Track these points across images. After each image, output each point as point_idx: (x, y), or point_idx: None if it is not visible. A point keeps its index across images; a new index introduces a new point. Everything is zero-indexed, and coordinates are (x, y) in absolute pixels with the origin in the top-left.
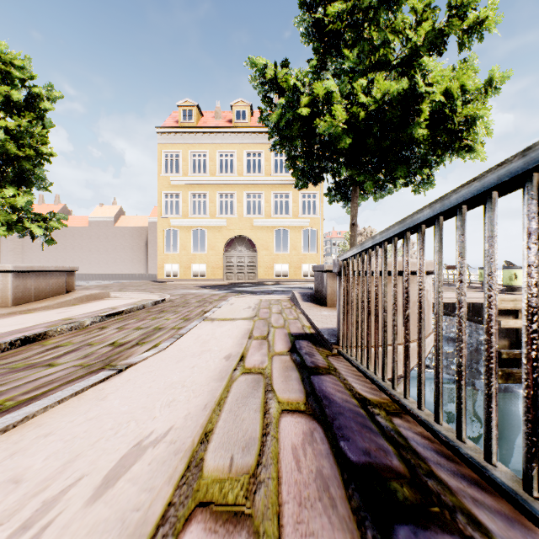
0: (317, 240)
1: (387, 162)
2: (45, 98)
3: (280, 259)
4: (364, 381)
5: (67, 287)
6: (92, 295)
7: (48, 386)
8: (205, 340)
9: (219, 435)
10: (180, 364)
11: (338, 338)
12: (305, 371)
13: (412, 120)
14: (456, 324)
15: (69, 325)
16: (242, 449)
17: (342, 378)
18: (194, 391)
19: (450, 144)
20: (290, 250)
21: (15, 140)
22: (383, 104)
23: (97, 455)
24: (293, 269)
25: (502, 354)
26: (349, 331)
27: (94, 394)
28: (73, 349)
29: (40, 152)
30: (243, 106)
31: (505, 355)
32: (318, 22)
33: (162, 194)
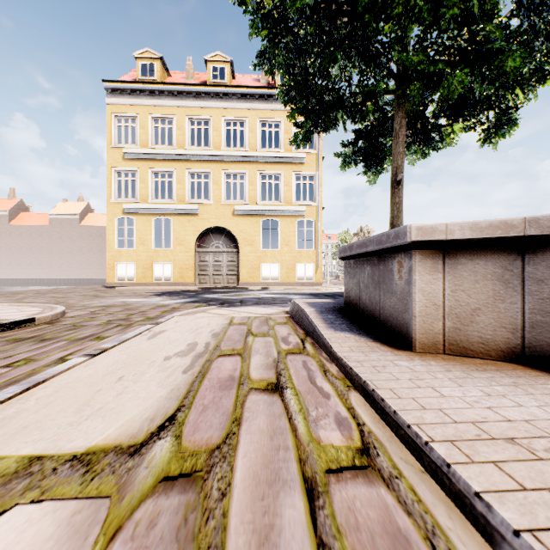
0: (315, 233)
1: (469, 62)
2: None
3: (268, 258)
4: None
5: None
6: None
7: None
8: None
9: None
10: None
11: None
12: None
13: None
14: None
15: None
16: None
17: None
18: None
19: None
20: (282, 246)
21: None
22: None
23: None
24: (285, 269)
25: None
26: None
27: None
28: None
29: None
30: (221, 62)
31: None
32: None
33: (112, 171)
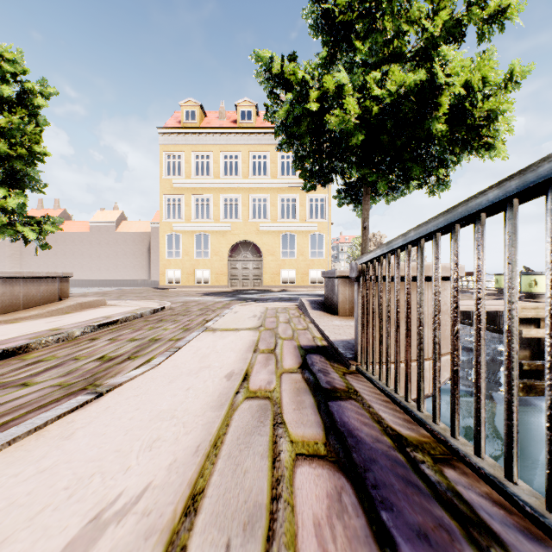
0: (326, 245)
1: (401, 162)
2: (39, 94)
3: (286, 265)
4: (393, 410)
5: (61, 294)
6: (86, 302)
7: (12, 414)
8: (205, 354)
9: (212, 500)
10: (173, 385)
11: (355, 352)
12: (320, 395)
13: (429, 115)
14: (546, 348)
15: (55, 336)
16: (243, 527)
17: (366, 405)
18: (185, 424)
19: (468, 141)
20: (298, 256)
21: (6, 138)
22: (399, 98)
23: (32, 539)
24: (300, 275)
25: (523, 365)
26: (369, 345)
27: (59, 429)
28: (56, 364)
29: (32, 150)
30: (248, 106)
31: (527, 367)
32: (328, 13)
33: (163, 198)
